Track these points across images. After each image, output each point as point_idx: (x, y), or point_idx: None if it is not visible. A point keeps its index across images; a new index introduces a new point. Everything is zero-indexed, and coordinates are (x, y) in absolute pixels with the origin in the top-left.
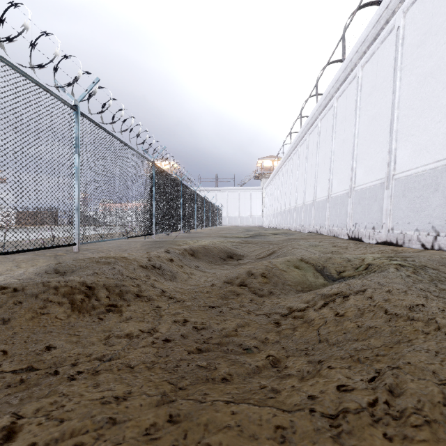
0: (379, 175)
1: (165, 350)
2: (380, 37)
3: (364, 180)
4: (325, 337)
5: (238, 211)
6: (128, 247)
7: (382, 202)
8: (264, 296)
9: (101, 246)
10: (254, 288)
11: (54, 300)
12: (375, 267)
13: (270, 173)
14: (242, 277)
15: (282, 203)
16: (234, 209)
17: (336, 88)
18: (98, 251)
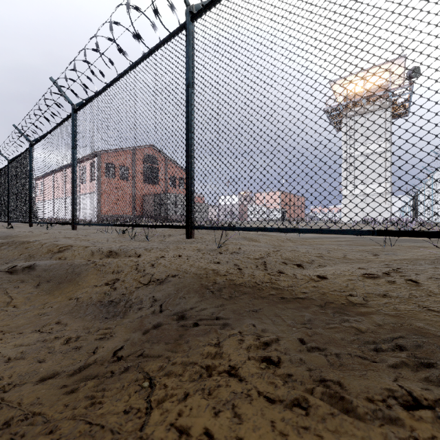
0: None
1: None
2: None
3: None
4: None
5: None
6: None
7: None
8: None
9: None
10: None
11: None
12: None
13: None
14: None
15: None
16: None
17: None
18: None
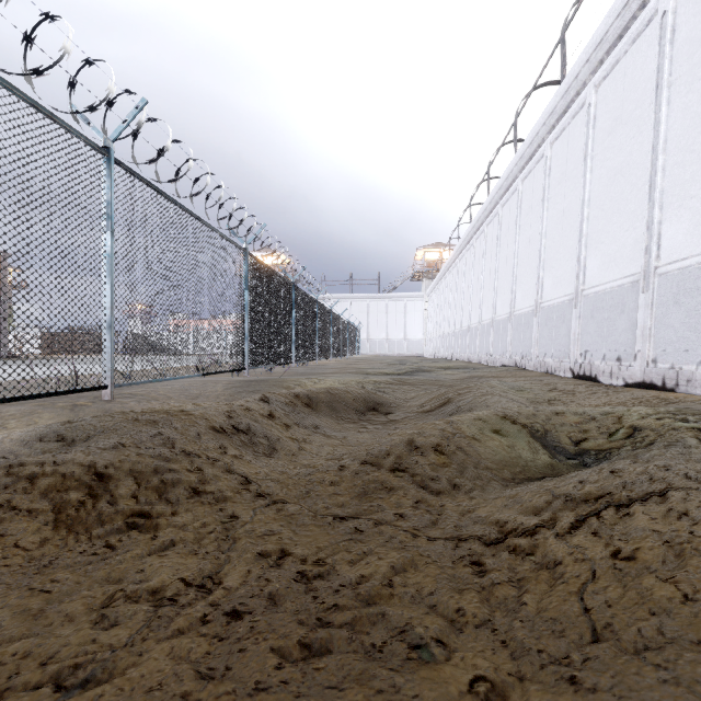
0: (629, 269)
1: (226, 646)
2: (630, 34)
3: (600, 277)
4: (605, 623)
5: (385, 332)
6: (202, 391)
7: (636, 314)
8: (442, 494)
9: (156, 389)
10: (421, 475)
11: (22, 506)
12: (649, 433)
13: (436, 270)
14: (398, 452)
15: (457, 319)
16: (379, 328)
17: (550, 125)
18: (149, 399)
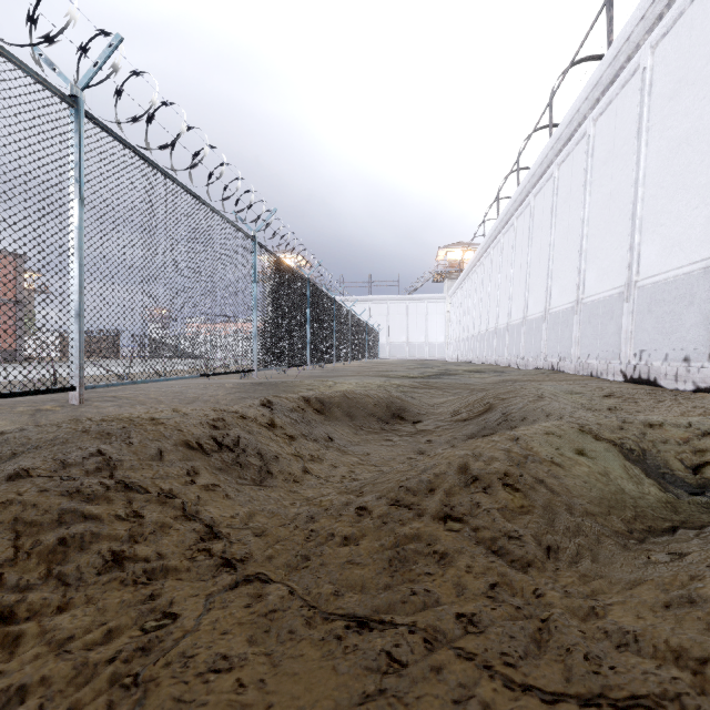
0: (699, 253)
1: None
2: None
3: (660, 265)
4: None
5: (406, 335)
6: (200, 395)
7: (709, 306)
8: (532, 568)
9: (147, 392)
10: (489, 530)
11: None
12: None
13: (458, 271)
14: (448, 487)
15: (482, 320)
16: (399, 331)
17: (594, 99)
18: (135, 403)
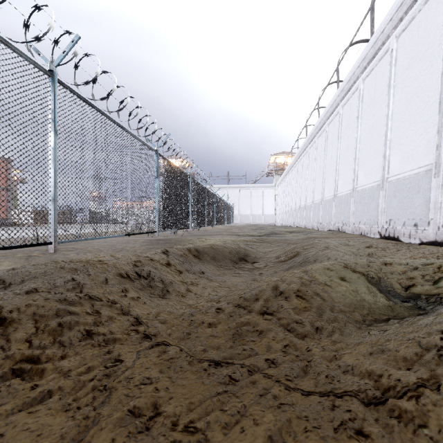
0: (423, 162)
1: None
2: None
3: (401, 168)
4: None
5: (250, 209)
6: (124, 247)
7: (429, 193)
8: (307, 338)
9: (92, 245)
10: (286, 319)
11: None
12: None
13: (283, 169)
14: (266, 297)
15: (297, 200)
16: (246, 207)
17: (363, 67)
18: (86, 252)
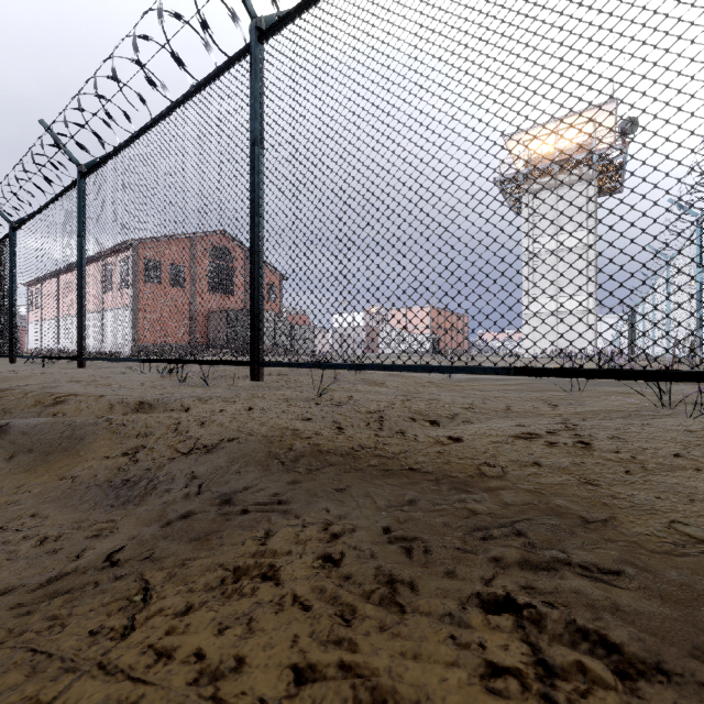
0: None
1: None
2: None
3: None
4: None
5: None
6: None
7: None
8: None
9: None
10: None
11: None
12: None
13: None
14: None
15: None
16: None
17: None
18: None
